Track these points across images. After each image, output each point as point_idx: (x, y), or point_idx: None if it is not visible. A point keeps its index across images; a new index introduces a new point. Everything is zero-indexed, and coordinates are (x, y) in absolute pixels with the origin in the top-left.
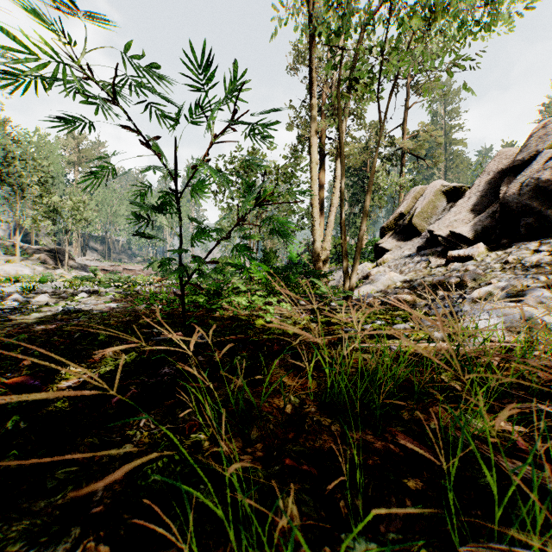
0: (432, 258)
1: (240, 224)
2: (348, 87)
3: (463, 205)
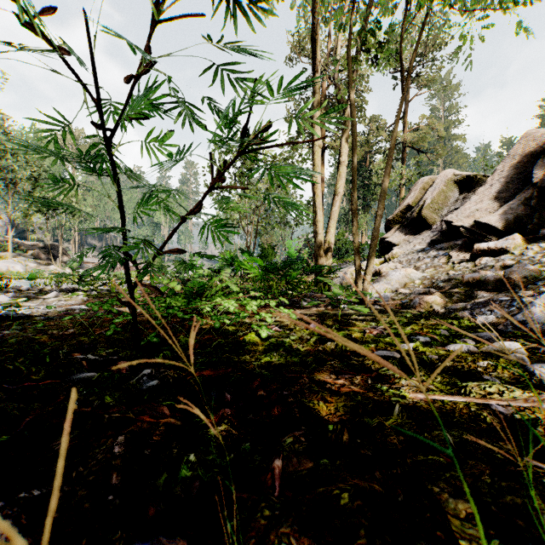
0: (452, 252)
1: (216, 188)
2: (362, 43)
3: (485, 193)
